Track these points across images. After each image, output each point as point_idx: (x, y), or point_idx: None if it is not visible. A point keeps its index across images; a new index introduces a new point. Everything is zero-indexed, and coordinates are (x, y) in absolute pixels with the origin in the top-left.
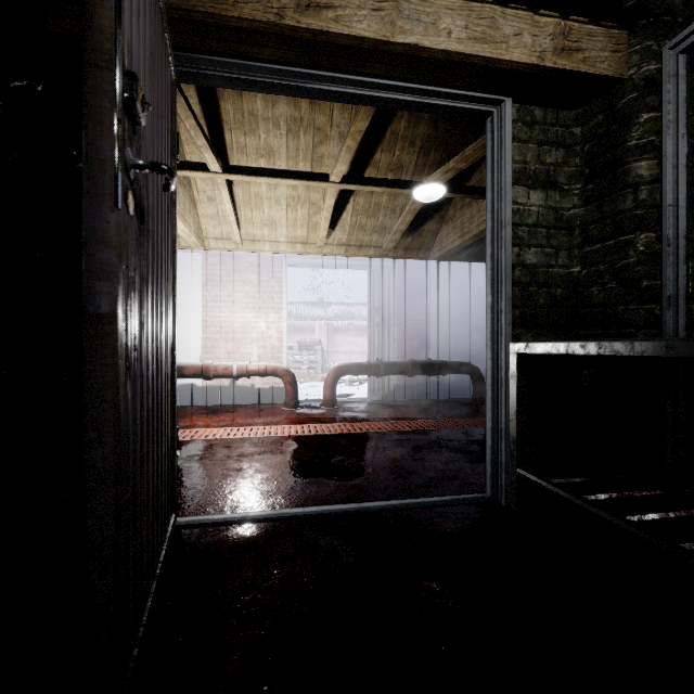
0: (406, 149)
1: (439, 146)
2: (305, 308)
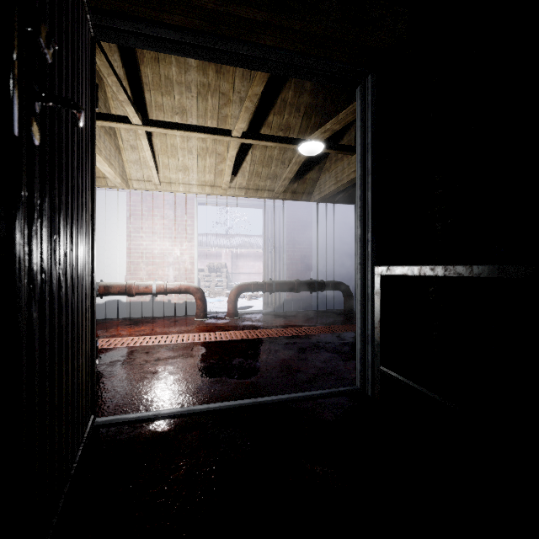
0: (293, 113)
1: (319, 113)
2: (213, 239)
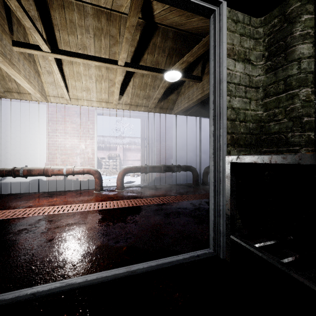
0: (160, 53)
1: (177, 54)
2: (112, 139)
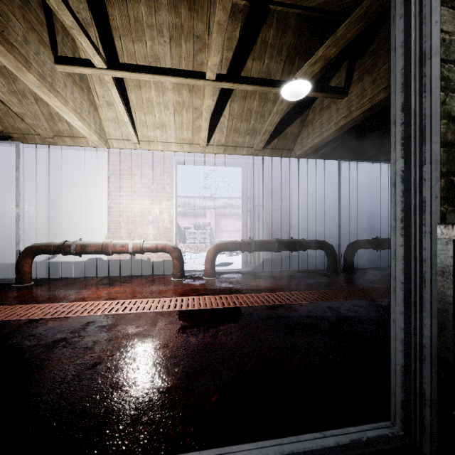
0: (274, 57)
1: (303, 55)
2: (200, 201)
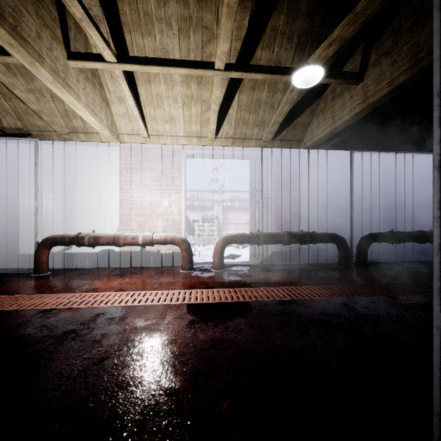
0: (284, 45)
1: (314, 41)
2: (208, 194)
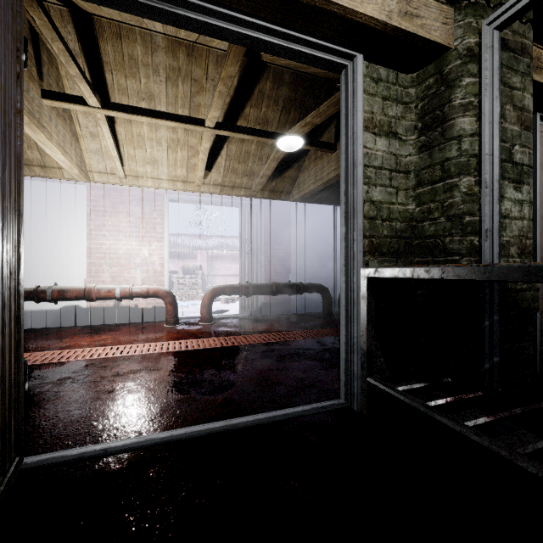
0: (271, 106)
1: (298, 107)
2: (188, 239)
